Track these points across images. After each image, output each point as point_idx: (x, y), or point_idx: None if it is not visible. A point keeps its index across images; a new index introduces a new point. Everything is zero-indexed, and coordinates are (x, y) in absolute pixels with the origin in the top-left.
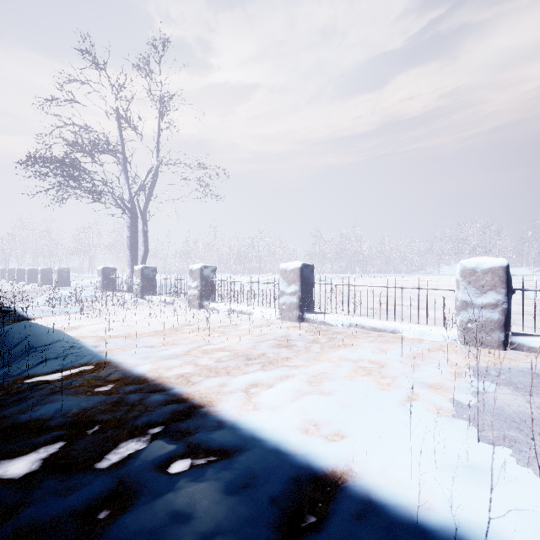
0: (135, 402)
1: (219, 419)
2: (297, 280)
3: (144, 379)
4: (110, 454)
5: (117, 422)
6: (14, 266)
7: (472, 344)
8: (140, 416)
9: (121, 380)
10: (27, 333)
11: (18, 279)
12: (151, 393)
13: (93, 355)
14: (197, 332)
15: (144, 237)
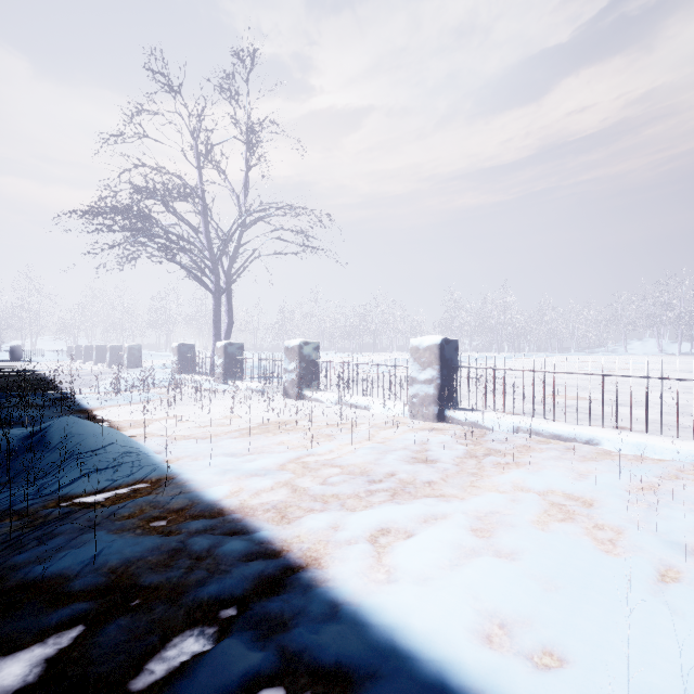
0: (202, 552)
1: (332, 600)
2: (435, 362)
3: (219, 510)
4: (154, 659)
5: (172, 590)
6: (84, 342)
7: None
8: (207, 582)
9: (186, 511)
10: (70, 434)
11: (86, 358)
12: (227, 537)
13: (153, 467)
14: (294, 435)
15: (229, 305)
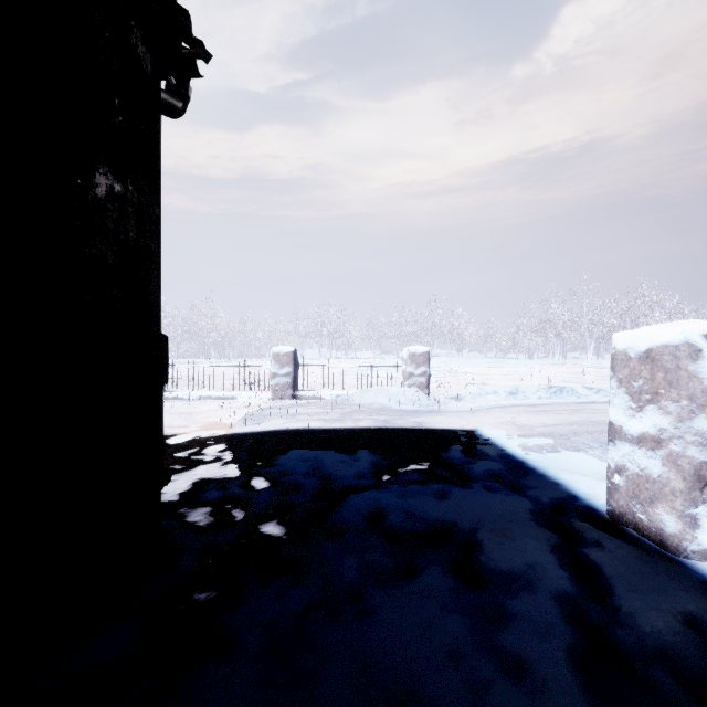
0: None
1: None
2: None
3: None
4: None
5: None
6: None
7: (277, 399)
8: None
9: None
10: None
11: None
12: None
13: None
14: None
15: None
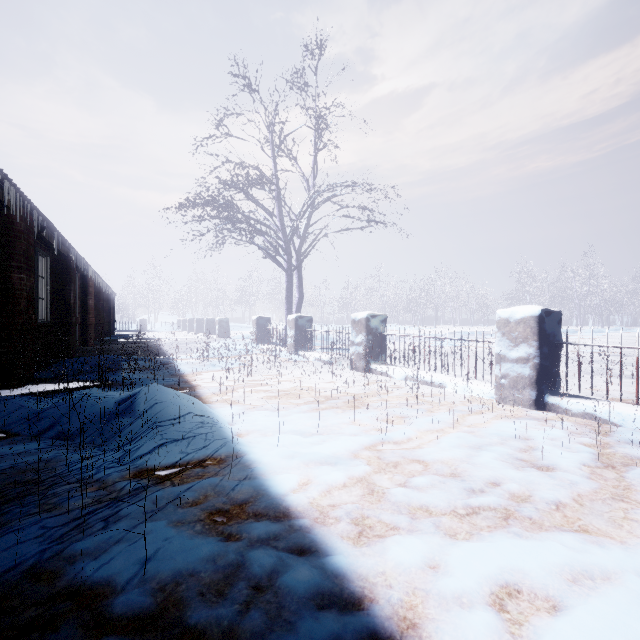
0: (262, 578)
1: None
2: (531, 337)
3: (284, 509)
4: None
5: None
6: (190, 316)
7: None
8: (264, 639)
9: (249, 505)
10: (154, 402)
11: (190, 329)
12: (292, 558)
13: (223, 442)
14: (364, 414)
15: (299, 281)
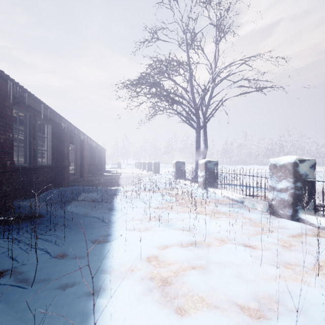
0: None
1: None
2: None
3: None
4: None
5: None
6: (143, 160)
7: None
8: None
9: None
10: None
11: (140, 167)
12: None
13: None
14: None
15: (204, 136)
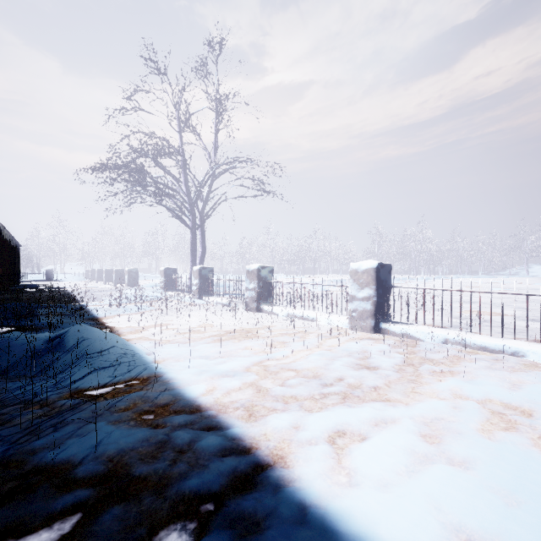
0: (183, 445)
1: (300, 502)
2: (371, 283)
3: (197, 406)
4: None
5: (158, 482)
6: (97, 267)
7: None
8: (188, 475)
9: (170, 406)
10: (82, 338)
11: (98, 279)
12: (204, 433)
13: (144, 367)
14: (255, 342)
15: (202, 238)
